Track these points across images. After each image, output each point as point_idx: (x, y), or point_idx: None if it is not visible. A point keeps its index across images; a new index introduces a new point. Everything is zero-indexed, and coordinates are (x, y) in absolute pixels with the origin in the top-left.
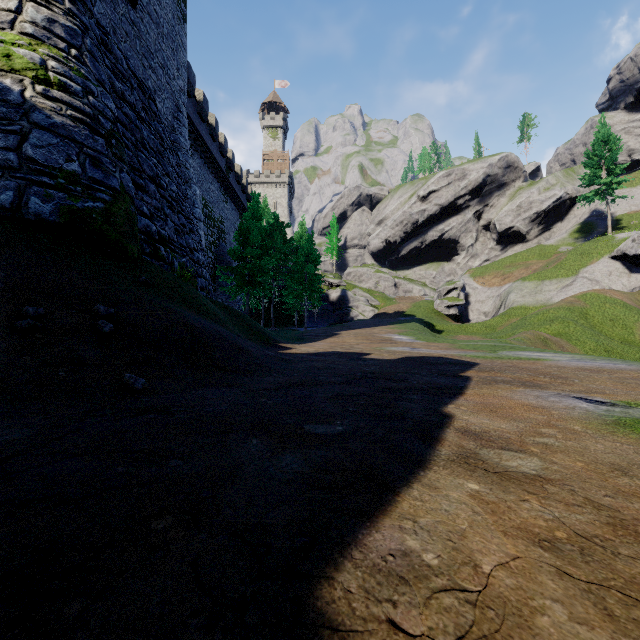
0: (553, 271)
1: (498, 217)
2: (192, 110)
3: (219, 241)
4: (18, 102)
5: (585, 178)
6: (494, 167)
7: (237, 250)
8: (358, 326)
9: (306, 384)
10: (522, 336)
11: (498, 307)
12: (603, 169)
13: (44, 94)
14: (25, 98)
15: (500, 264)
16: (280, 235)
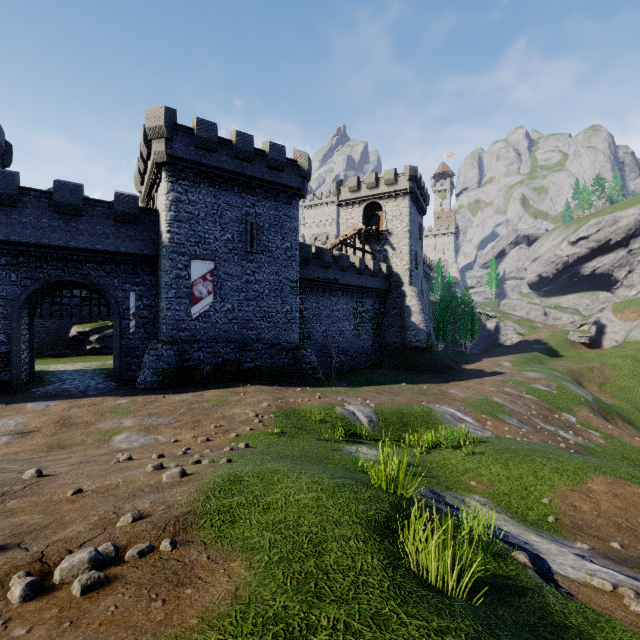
0: None
1: None
2: None
3: None
4: (421, 329)
5: None
6: None
7: (436, 320)
8: (496, 354)
9: (468, 374)
10: (578, 365)
11: (624, 338)
12: None
13: (423, 326)
14: (421, 328)
15: None
16: (454, 303)
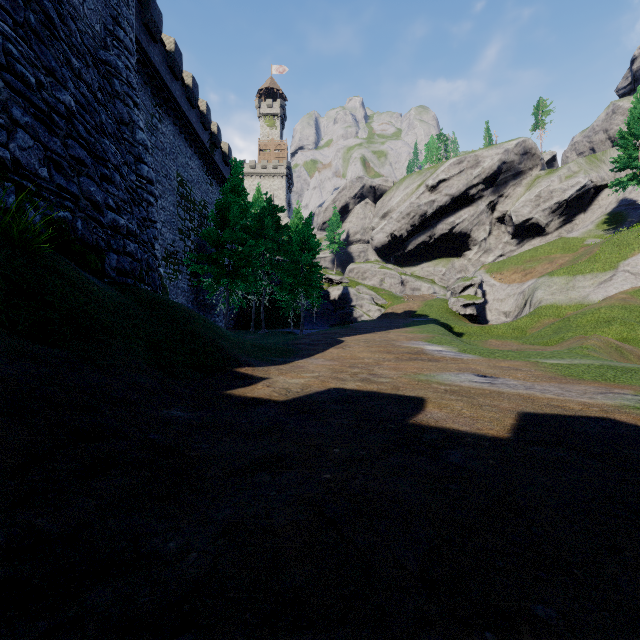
0: (586, 265)
1: (514, 208)
2: (159, 60)
3: (201, 228)
4: None
5: (618, 161)
6: (510, 153)
7: (213, 233)
8: (366, 329)
9: None
10: (589, 343)
11: (521, 306)
12: (639, 150)
13: None
14: None
15: (519, 259)
16: (271, 220)
